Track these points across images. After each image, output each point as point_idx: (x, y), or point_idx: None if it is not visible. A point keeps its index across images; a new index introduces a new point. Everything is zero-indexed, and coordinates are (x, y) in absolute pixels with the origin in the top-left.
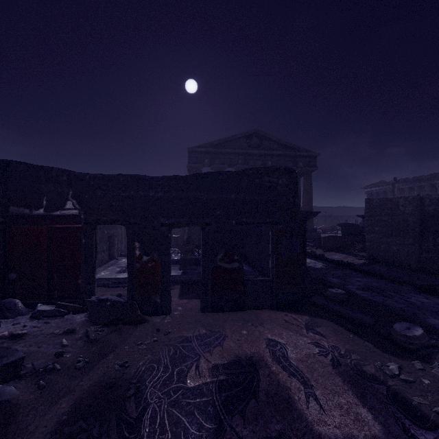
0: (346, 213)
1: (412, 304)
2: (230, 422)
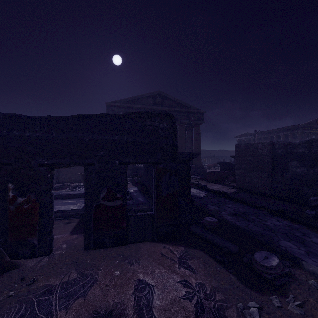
0: (225, 155)
1: (268, 227)
2: None
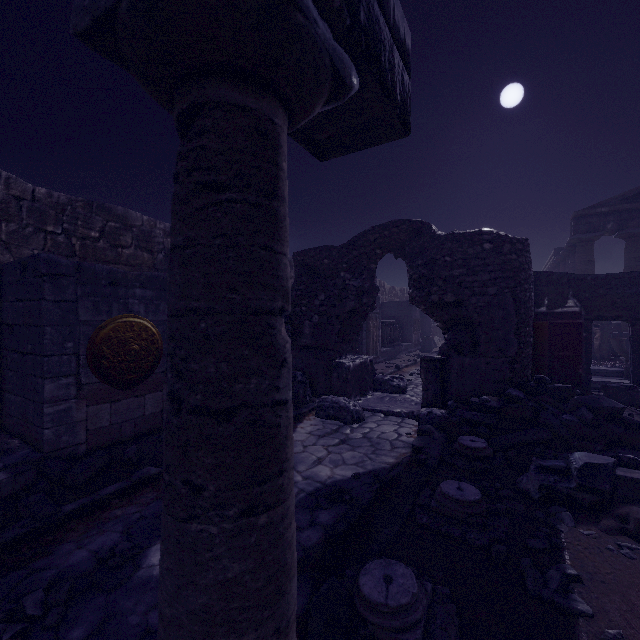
0: None
1: None
2: None
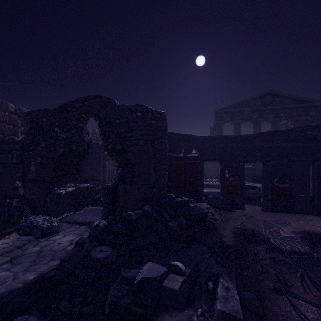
0: None
1: None
2: (318, 248)
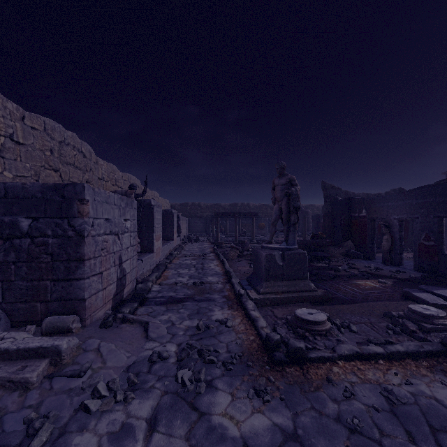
0: None
1: None
2: None
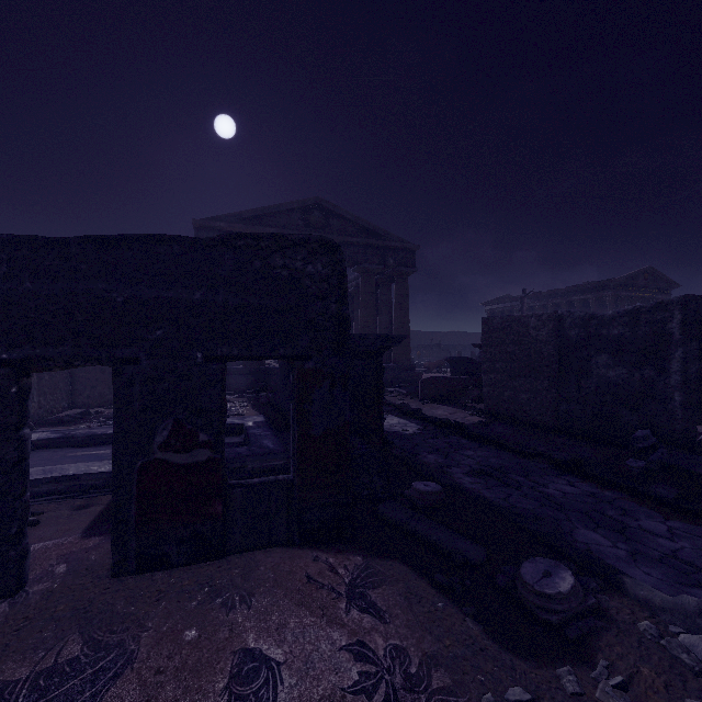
0: (461, 342)
1: (550, 498)
2: None
